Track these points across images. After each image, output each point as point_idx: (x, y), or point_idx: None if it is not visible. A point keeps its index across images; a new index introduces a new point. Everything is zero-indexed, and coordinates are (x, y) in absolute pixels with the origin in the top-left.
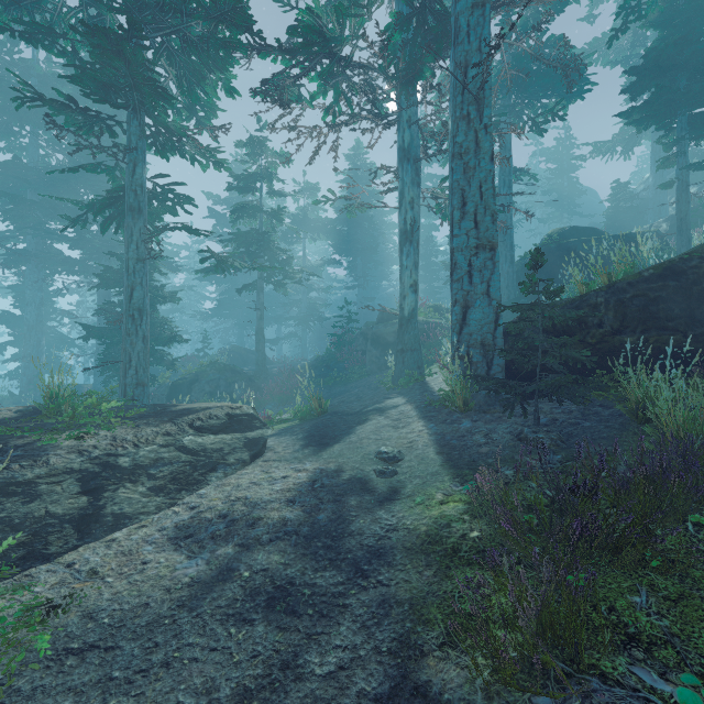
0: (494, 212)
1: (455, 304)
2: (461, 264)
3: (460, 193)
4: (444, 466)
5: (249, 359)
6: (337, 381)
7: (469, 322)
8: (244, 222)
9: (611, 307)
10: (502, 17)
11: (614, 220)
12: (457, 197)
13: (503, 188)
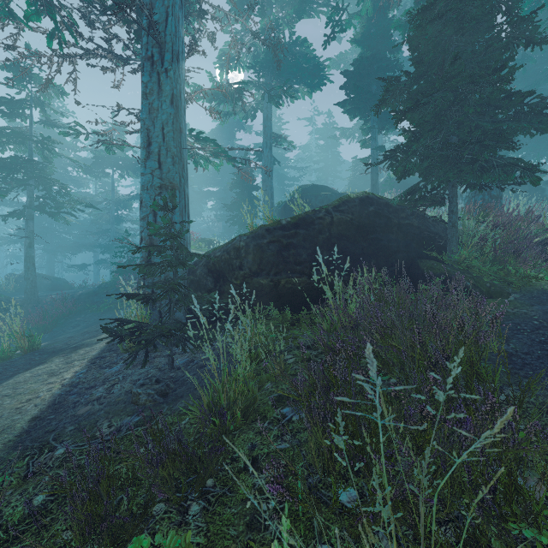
0: (174, 155)
1: (142, 241)
2: (147, 202)
3: (146, 132)
4: (7, 444)
5: (42, 284)
6: (113, 307)
7: (154, 260)
8: (15, 148)
9: (250, 251)
10: (258, 9)
11: (353, 184)
12: (143, 136)
13: (265, 149)
